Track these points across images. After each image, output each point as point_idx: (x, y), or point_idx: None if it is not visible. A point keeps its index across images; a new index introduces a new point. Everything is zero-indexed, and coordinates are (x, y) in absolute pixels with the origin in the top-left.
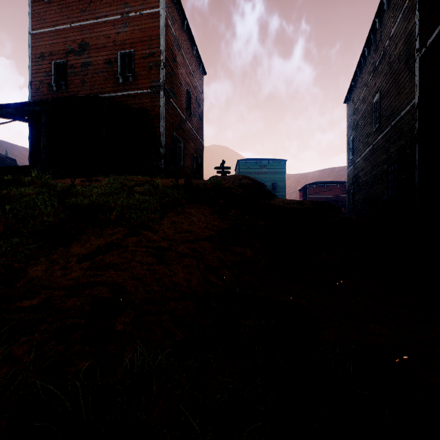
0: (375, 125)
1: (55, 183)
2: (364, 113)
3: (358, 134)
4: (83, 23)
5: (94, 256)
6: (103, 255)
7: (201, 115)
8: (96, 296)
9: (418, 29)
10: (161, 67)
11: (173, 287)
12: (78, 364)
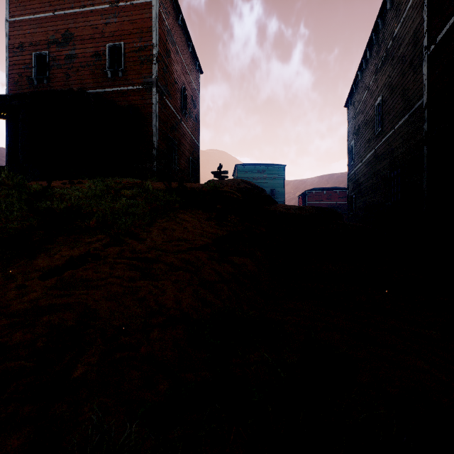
0: (377, 129)
1: (29, 185)
2: (365, 117)
3: (359, 138)
4: (67, 12)
5: (63, 271)
6: (75, 269)
7: (197, 116)
8: (56, 325)
9: (426, 25)
10: (154, 62)
11: (159, 309)
12: (4, 442)
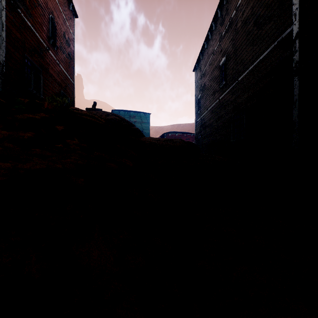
0: (221, 83)
1: None
2: (210, 76)
3: (205, 93)
4: None
5: None
6: None
7: (72, 55)
8: None
9: None
10: None
11: None
12: None
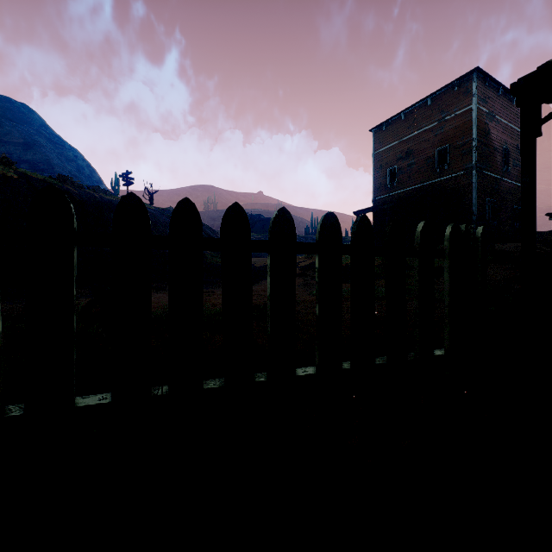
0: None
1: None
2: None
3: None
4: (408, 137)
5: None
6: None
7: None
8: None
9: None
10: (473, 152)
11: None
12: None
